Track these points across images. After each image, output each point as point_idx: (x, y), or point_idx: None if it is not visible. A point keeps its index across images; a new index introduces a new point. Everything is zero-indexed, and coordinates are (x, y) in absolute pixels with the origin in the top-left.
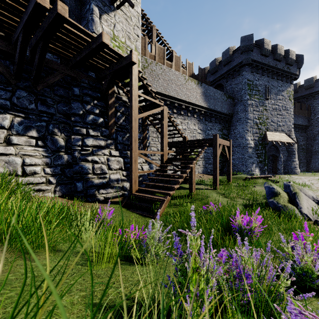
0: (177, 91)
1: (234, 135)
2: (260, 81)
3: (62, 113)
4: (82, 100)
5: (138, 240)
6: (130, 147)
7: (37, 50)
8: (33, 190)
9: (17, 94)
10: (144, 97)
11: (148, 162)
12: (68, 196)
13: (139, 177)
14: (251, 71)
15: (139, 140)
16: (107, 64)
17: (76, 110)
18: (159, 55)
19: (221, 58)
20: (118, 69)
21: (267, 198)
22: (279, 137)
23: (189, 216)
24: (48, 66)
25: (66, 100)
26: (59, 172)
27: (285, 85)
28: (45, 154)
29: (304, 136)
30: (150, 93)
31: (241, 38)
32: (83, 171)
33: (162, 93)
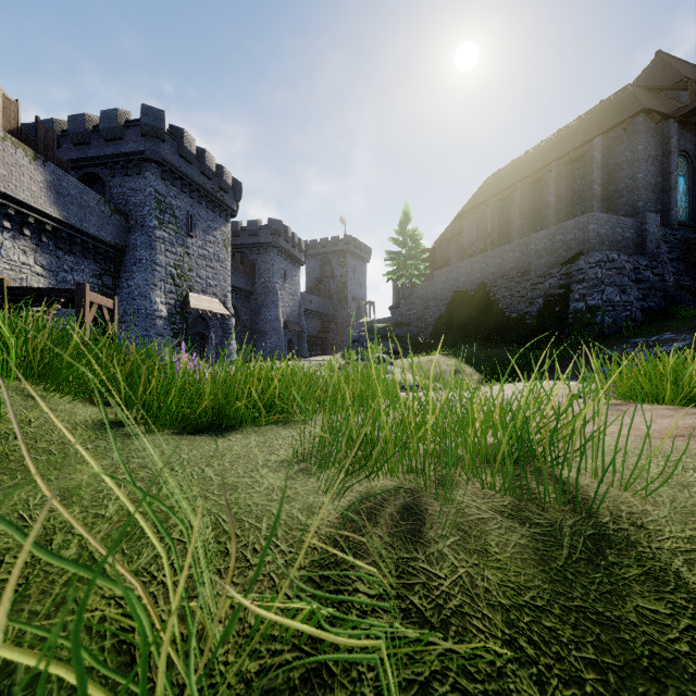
0: None
1: (128, 291)
2: (179, 201)
3: None
4: None
5: None
6: None
7: None
8: None
9: None
10: None
11: None
12: None
13: None
14: (162, 177)
15: None
16: None
17: None
18: None
19: (98, 118)
20: None
21: None
22: (210, 305)
23: None
24: None
25: None
26: None
27: (219, 222)
28: None
29: (248, 307)
30: None
31: (143, 106)
32: None
33: None
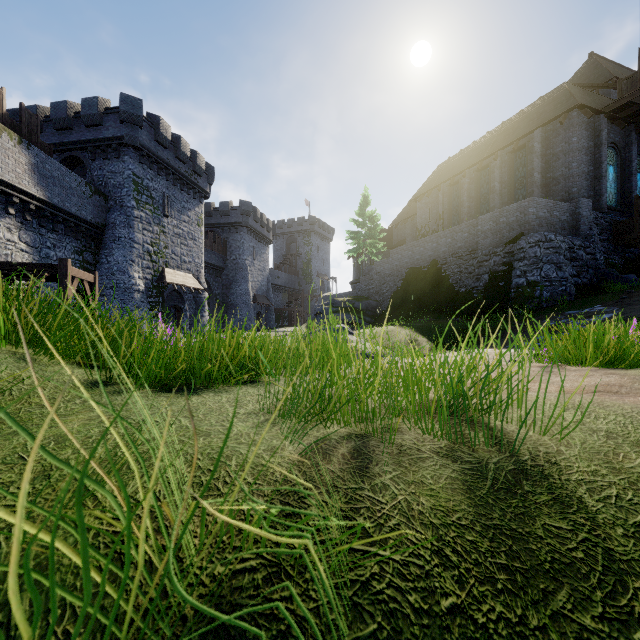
0: None
1: (107, 267)
2: (155, 183)
3: None
4: None
5: None
6: None
7: None
8: None
9: None
10: None
11: None
12: None
13: None
14: (140, 161)
15: None
16: None
17: None
18: None
19: (80, 105)
20: None
21: None
22: (184, 280)
23: None
24: None
25: None
26: None
27: (193, 203)
28: None
29: (220, 282)
30: None
31: (121, 94)
32: None
33: None
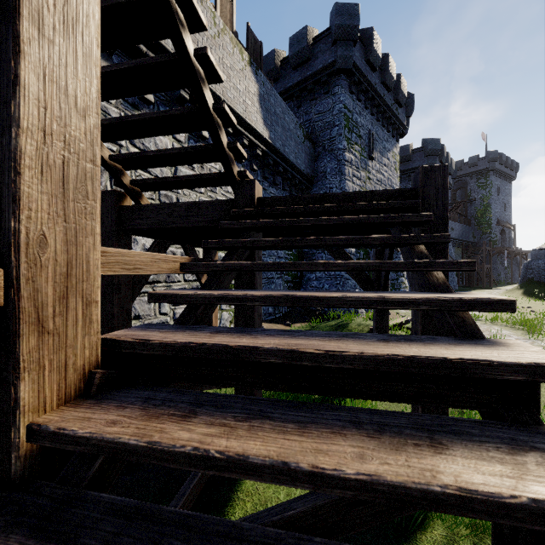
0: None
1: None
2: (362, 118)
3: None
4: None
5: None
6: None
7: None
8: None
9: None
10: None
11: None
12: None
13: None
14: (350, 90)
15: None
16: None
17: None
18: None
19: (284, 53)
20: None
21: None
22: None
23: None
24: None
25: None
26: None
27: (391, 142)
28: None
29: None
30: None
31: (336, 5)
32: None
33: None
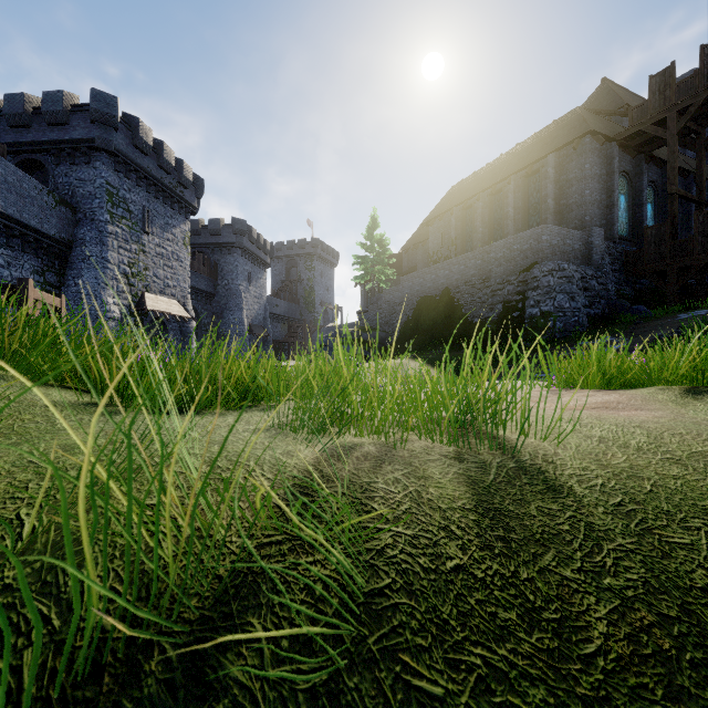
0: None
1: (75, 290)
2: (133, 195)
3: None
4: None
5: None
6: None
7: None
8: None
9: None
10: None
11: None
12: None
13: None
14: (115, 168)
15: None
16: None
17: None
18: None
19: (40, 100)
20: None
21: None
22: (168, 306)
23: None
24: None
25: None
26: None
27: (179, 219)
28: None
29: (210, 310)
30: None
31: (93, 90)
32: None
33: None
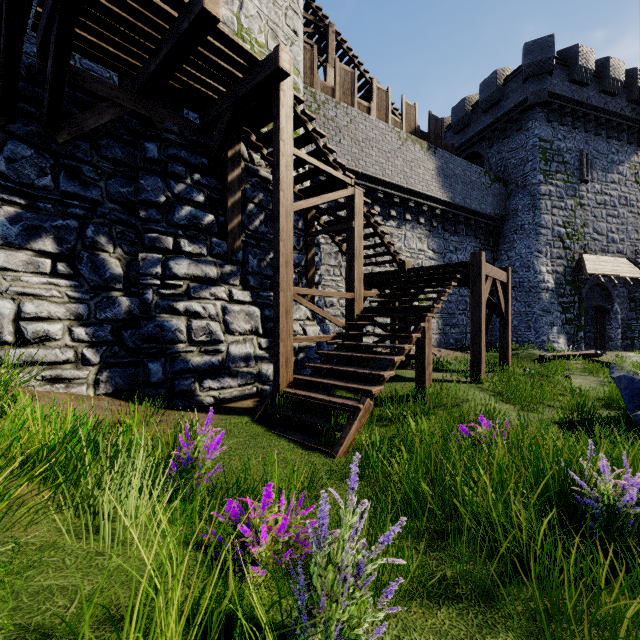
0: (383, 166)
1: (507, 263)
2: (568, 142)
3: (117, 200)
4: (165, 172)
5: (286, 541)
6: (276, 278)
7: (51, 40)
8: (41, 378)
9: (7, 151)
10: (308, 161)
11: (319, 319)
12: (128, 395)
13: (298, 351)
14: (548, 120)
15: (297, 269)
16: (223, 86)
17: (150, 195)
18: (342, 87)
19: (476, 96)
20: (248, 94)
21: (629, 408)
22: (614, 267)
23: (431, 458)
24: (83, 88)
25: (127, 172)
26: (107, 338)
27: (627, 151)
28: (73, 293)
29: None
30: (322, 156)
31: (525, 46)
32: (165, 335)
33: (349, 169)
